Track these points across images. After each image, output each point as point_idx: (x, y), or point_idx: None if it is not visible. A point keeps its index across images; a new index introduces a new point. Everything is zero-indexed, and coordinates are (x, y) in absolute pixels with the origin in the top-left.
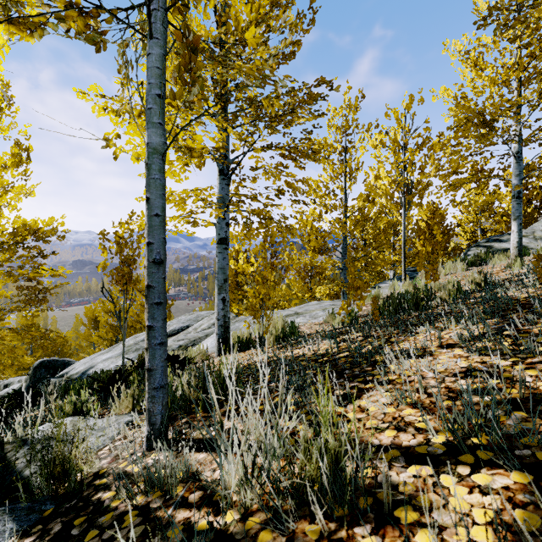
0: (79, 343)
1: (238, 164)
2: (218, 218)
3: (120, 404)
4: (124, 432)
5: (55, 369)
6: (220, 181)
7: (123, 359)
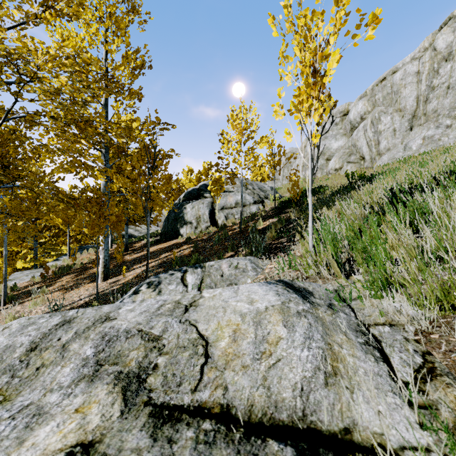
0: None
1: None
2: None
3: None
4: None
5: None
6: None
7: None
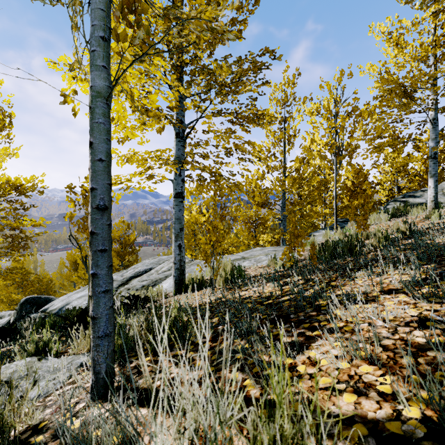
0: (63, 282)
1: (192, 128)
2: (175, 175)
3: (78, 344)
4: (74, 377)
5: (38, 305)
6: (177, 143)
7: (88, 299)
